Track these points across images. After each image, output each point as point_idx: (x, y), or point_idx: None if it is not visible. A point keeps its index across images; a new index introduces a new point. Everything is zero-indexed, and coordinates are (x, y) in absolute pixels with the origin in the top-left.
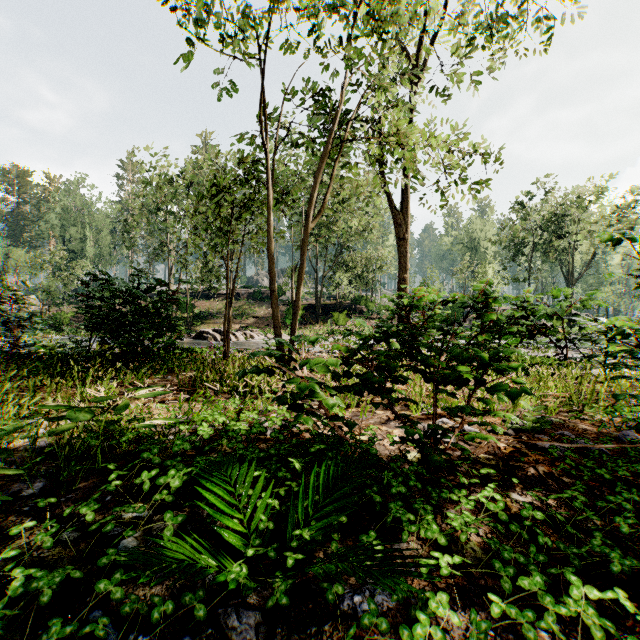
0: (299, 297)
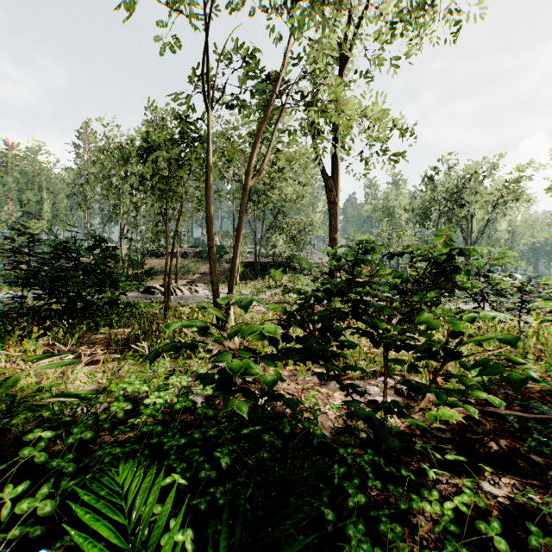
0: (236, 253)
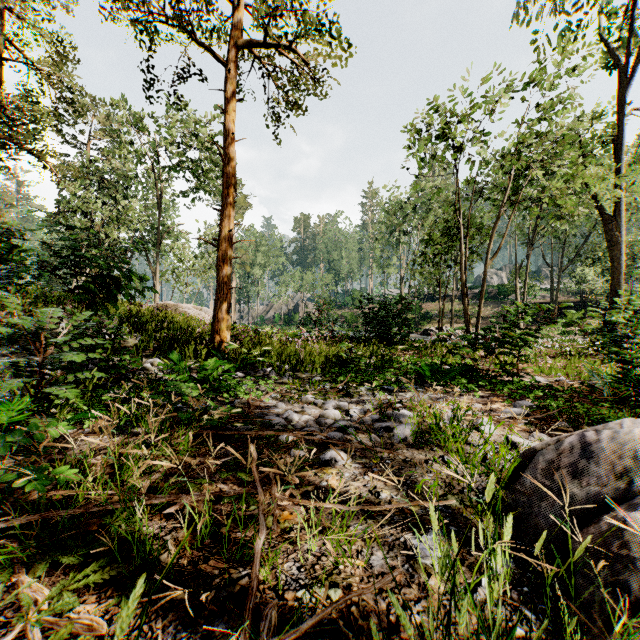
0: (481, 306)
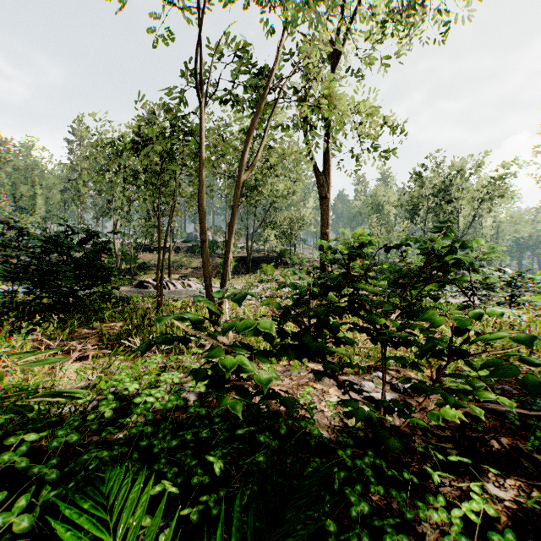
0: (229, 247)
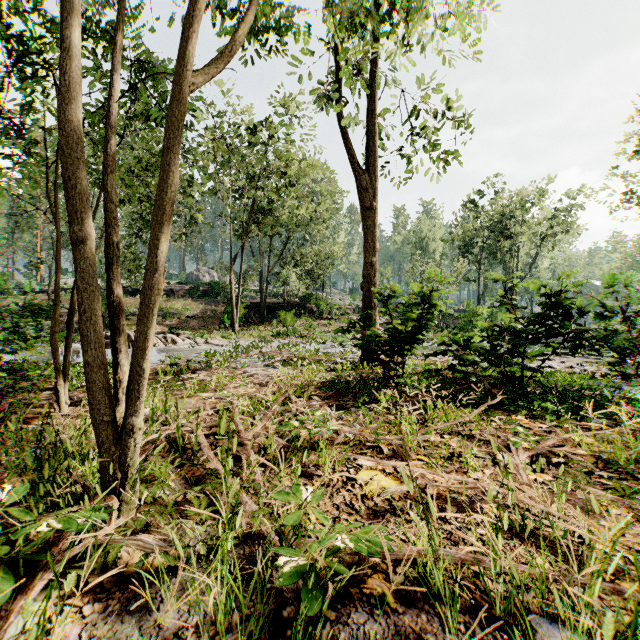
0: (156, 260)
